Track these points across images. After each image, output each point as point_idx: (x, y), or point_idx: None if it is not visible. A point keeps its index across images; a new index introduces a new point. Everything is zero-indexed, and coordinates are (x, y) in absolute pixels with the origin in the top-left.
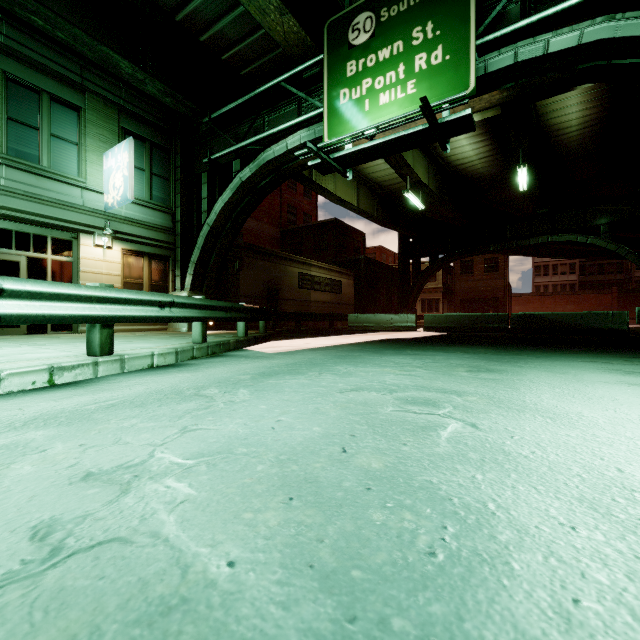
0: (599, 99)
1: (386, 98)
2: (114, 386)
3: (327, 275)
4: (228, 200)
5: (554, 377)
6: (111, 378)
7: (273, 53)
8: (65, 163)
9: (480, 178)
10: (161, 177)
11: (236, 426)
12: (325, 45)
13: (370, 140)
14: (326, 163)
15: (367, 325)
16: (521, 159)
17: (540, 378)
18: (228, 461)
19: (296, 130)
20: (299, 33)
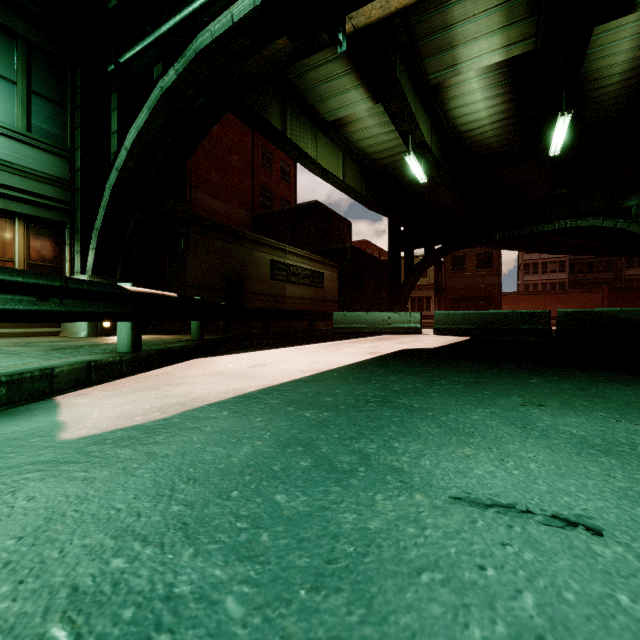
0: None
1: None
2: None
3: (306, 265)
4: (144, 126)
5: None
6: None
7: None
8: None
9: (488, 152)
10: (49, 100)
11: None
12: None
13: None
14: None
15: (358, 326)
16: (564, 105)
17: None
18: None
19: None
20: None
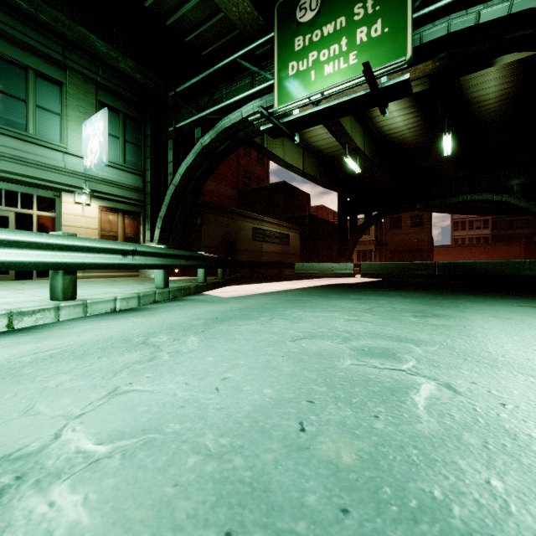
0: (515, 74)
1: (330, 69)
2: (65, 332)
3: (277, 229)
4: (191, 163)
5: (503, 323)
6: (67, 323)
7: (230, 35)
8: (49, 131)
9: (408, 146)
10: (133, 144)
11: (175, 386)
12: (275, 23)
13: (316, 105)
14: (276, 127)
15: (311, 272)
16: (446, 127)
17: (490, 324)
18: (152, 448)
19: (250, 100)
20: (252, 13)
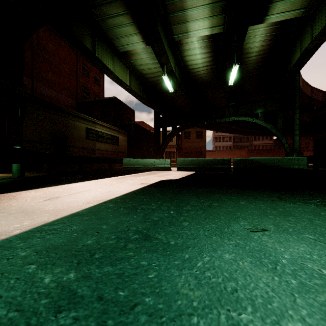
0: (272, 35)
1: None
2: None
3: (109, 132)
4: None
5: None
6: None
7: None
8: None
9: (201, 81)
10: None
11: None
12: None
13: None
14: None
15: (137, 166)
16: (235, 60)
17: None
18: None
19: None
20: None
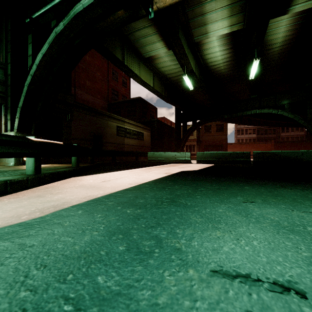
0: (297, 24)
1: None
2: None
3: (135, 129)
4: (46, 52)
5: None
6: None
7: None
8: None
9: (221, 76)
10: None
11: None
12: None
13: None
14: None
15: (160, 159)
16: (256, 55)
17: None
18: None
19: None
20: None
